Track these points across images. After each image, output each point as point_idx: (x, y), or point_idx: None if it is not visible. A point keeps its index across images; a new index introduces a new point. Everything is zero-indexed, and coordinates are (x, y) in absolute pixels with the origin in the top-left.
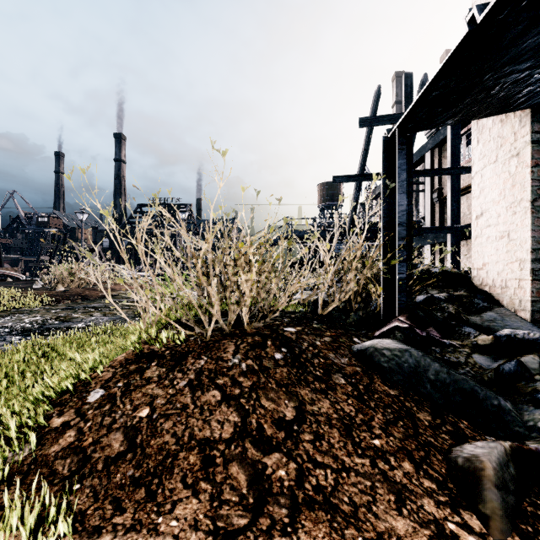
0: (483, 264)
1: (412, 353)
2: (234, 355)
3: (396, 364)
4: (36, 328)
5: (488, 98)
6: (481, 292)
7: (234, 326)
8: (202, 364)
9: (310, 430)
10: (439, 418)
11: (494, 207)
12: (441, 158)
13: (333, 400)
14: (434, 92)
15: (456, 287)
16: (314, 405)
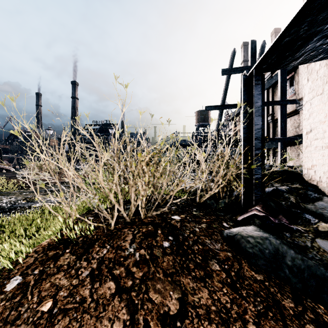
0: (311, 165)
1: (271, 241)
2: (130, 244)
3: (259, 250)
4: (8, 207)
5: (324, 44)
6: (311, 185)
7: (135, 213)
8: (104, 252)
9: (191, 327)
10: (300, 304)
11: (321, 125)
12: (273, 94)
13: (211, 289)
14: (285, 38)
15: (292, 181)
16: (194, 295)
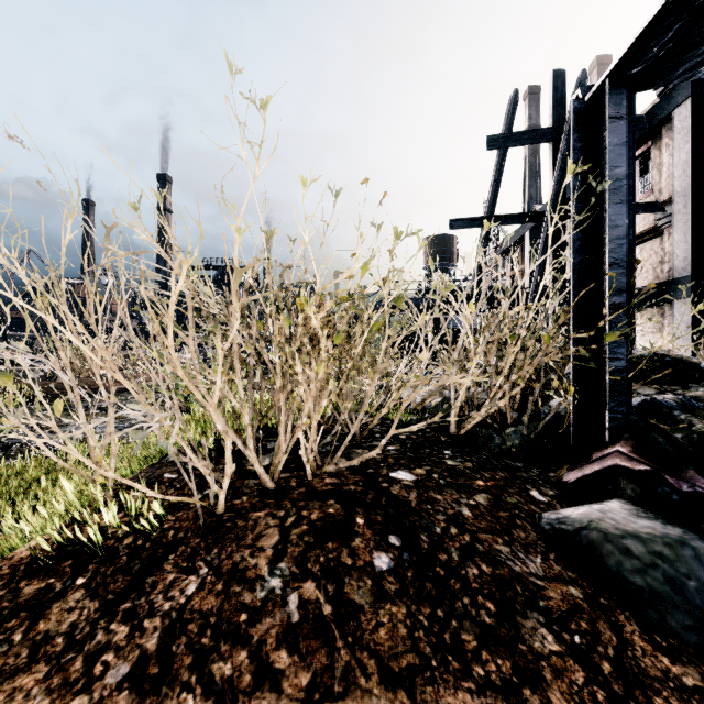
0: None
1: (701, 553)
2: (273, 563)
3: (664, 579)
4: None
5: None
6: None
7: (291, 463)
8: (189, 591)
9: None
10: None
11: None
12: None
13: None
14: None
15: (682, 382)
16: None
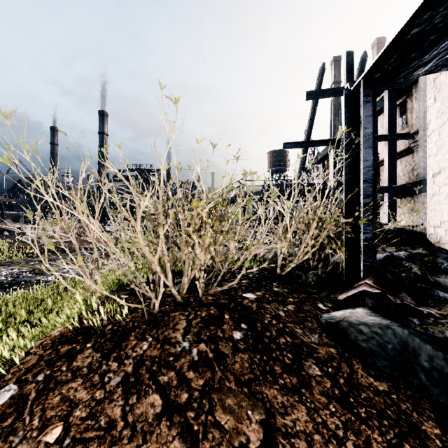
0: (441, 222)
1: (395, 331)
2: (184, 335)
3: (377, 344)
4: (8, 281)
5: None
6: (441, 250)
7: (189, 289)
8: (144, 348)
9: None
10: None
11: None
12: (377, 127)
13: (310, 406)
14: (413, 29)
15: (411, 244)
16: (286, 416)
